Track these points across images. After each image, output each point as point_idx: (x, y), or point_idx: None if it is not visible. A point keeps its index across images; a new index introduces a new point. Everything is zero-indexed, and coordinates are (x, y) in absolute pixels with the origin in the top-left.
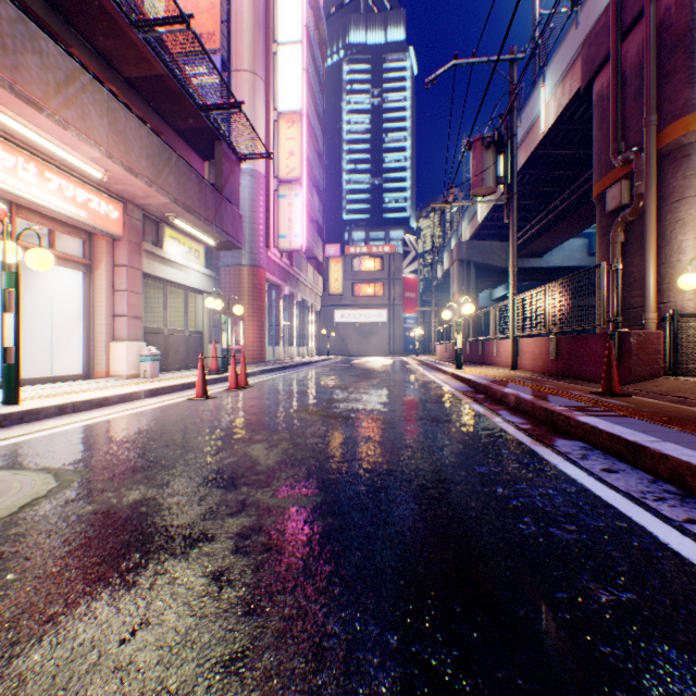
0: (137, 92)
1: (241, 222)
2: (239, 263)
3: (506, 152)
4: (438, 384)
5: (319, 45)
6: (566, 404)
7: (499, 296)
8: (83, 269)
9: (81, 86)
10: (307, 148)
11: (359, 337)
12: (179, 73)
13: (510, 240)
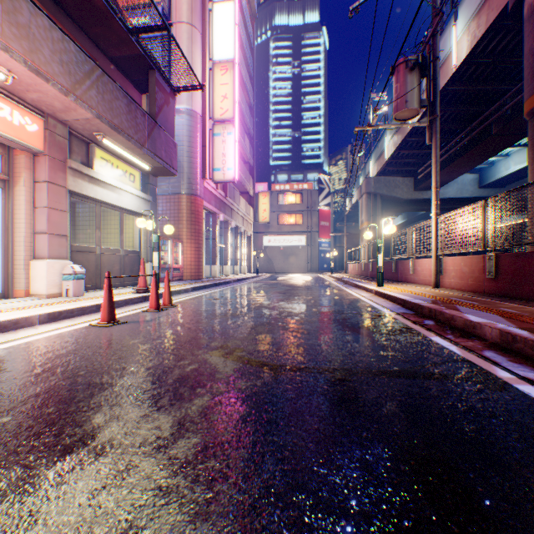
0: (65, 12)
1: (176, 150)
2: (178, 192)
3: (428, 76)
4: (367, 303)
5: (250, 17)
6: None
7: (397, 224)
8: None
9: None
10: (239, 99)
11: (283, 258)
12: None
13: (433, 161)
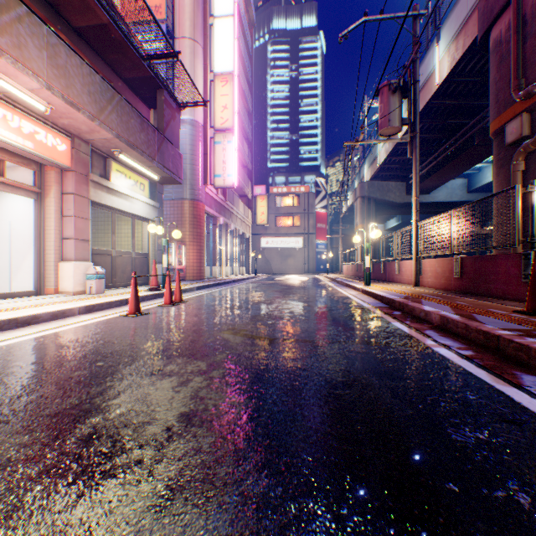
0: (86, 42)
1: (181, 160)
2: (182, 197)
3: (409, 97)
4: (352, 299)
5: (248, 25)
6: (503, 326)
7: (392, 226)
8: (33, 196)
9: (16, 16)
10: (238, 106)
11: (280, 259)
12: (121, 21)
13: (413, 173)
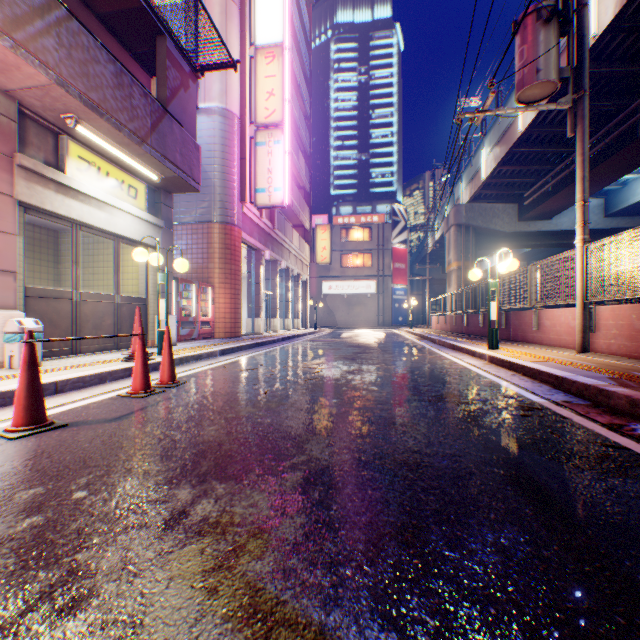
0: None
1: (198, 154)
2: (208, 220)
3: (570, 34)
4: (489, 379)
5: (305, 3)
6: None
7: (490, 267)
8: None
9: None
10: (292, 104)
11: (347, 309)
12: None
13: (579, 161)
